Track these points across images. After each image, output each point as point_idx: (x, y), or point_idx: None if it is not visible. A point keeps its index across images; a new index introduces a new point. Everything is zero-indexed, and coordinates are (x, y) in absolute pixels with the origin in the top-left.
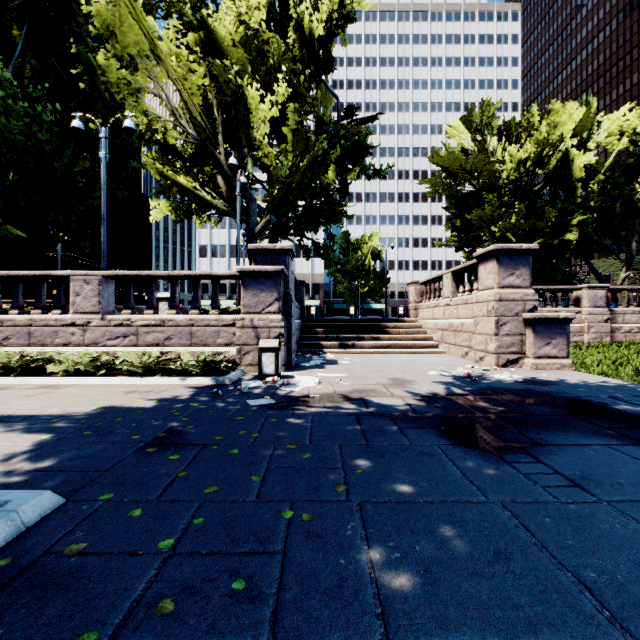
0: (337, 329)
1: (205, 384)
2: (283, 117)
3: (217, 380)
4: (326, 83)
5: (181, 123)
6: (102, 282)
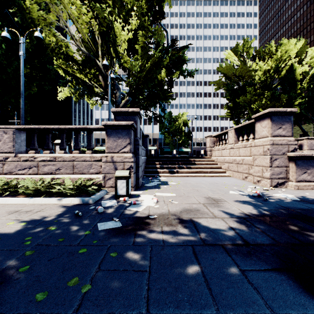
0: (167, 162)
1: (75, 203)
2: (136, 41)
3: (84, 200)
4: (160, 23)
5: (77, 43)
6: (15, 132)
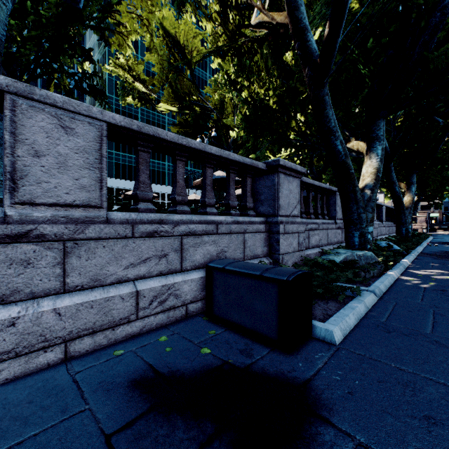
0: (442, 227)
1: None
2: None
3: None
4: None
5: None
6: None
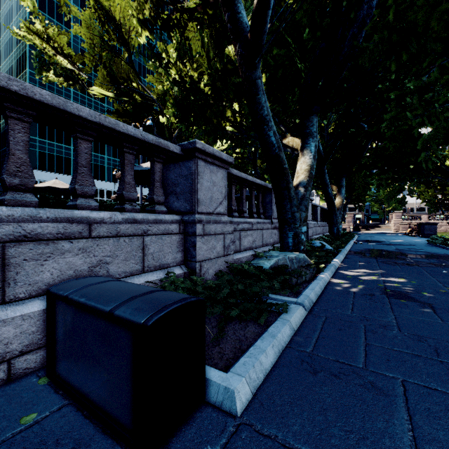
0: (364, 226)
1: None
2: None
3: None
4: None
5: None
6: None
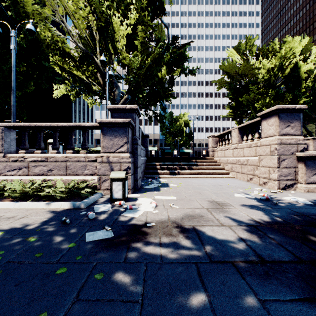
0: (167, 163)
1: (65, 208)
2: (135, 37)
3: (75, 204)
4: (161, 18)
5: (74, 39)
6: (4, 131)
